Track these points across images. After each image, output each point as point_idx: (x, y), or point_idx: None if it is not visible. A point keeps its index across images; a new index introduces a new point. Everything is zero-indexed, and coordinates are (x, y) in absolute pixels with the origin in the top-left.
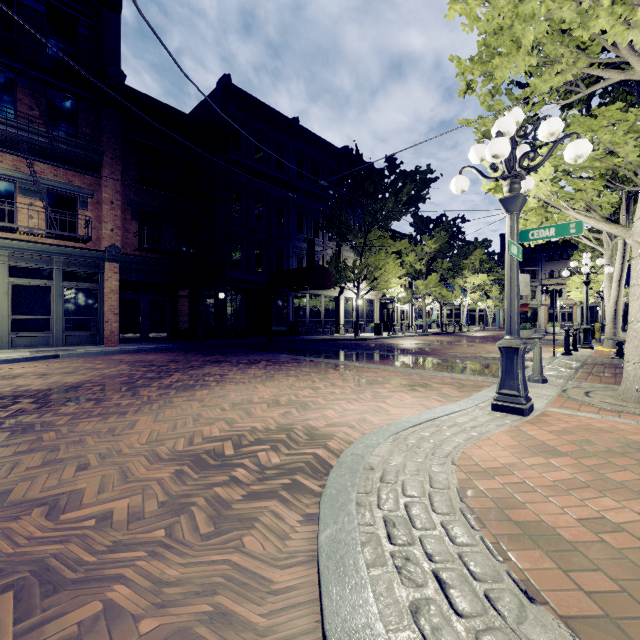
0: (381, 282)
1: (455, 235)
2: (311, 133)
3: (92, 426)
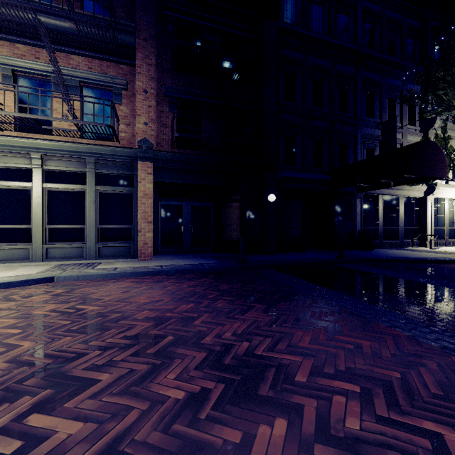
0: None
1: None
2: None
3: None
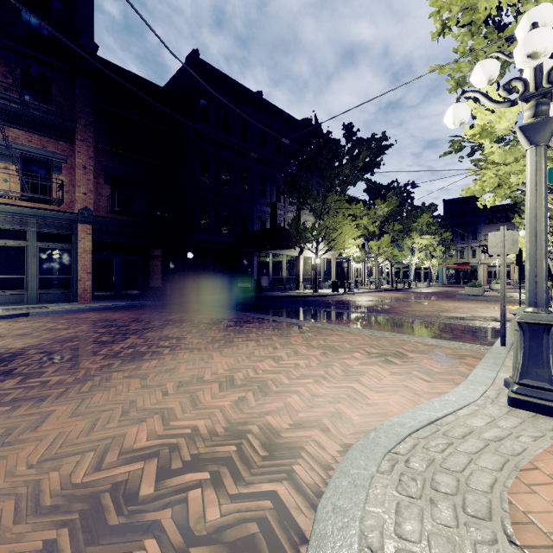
0: (338, 243)
1: (405, 200)
2: (273, 106)
3: None
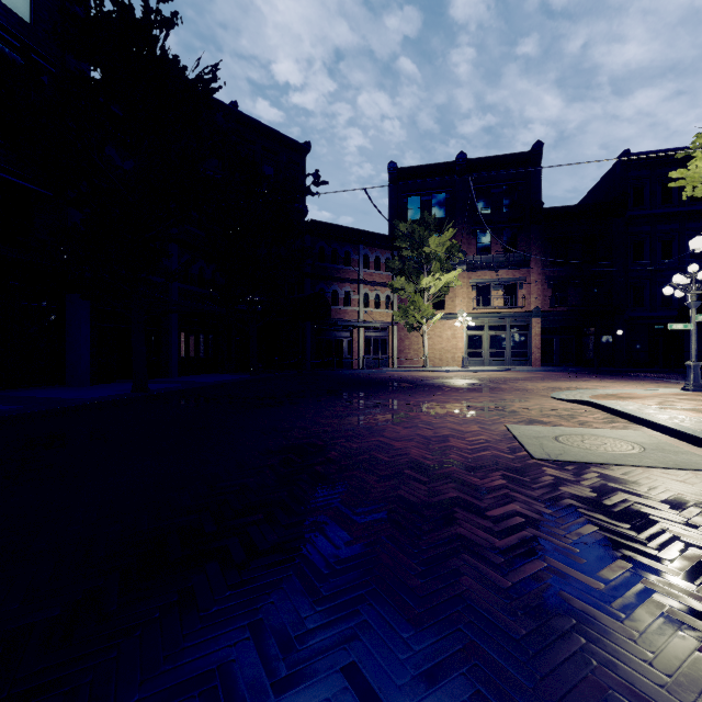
0: None
1: None
2: None
3: (529, 383)
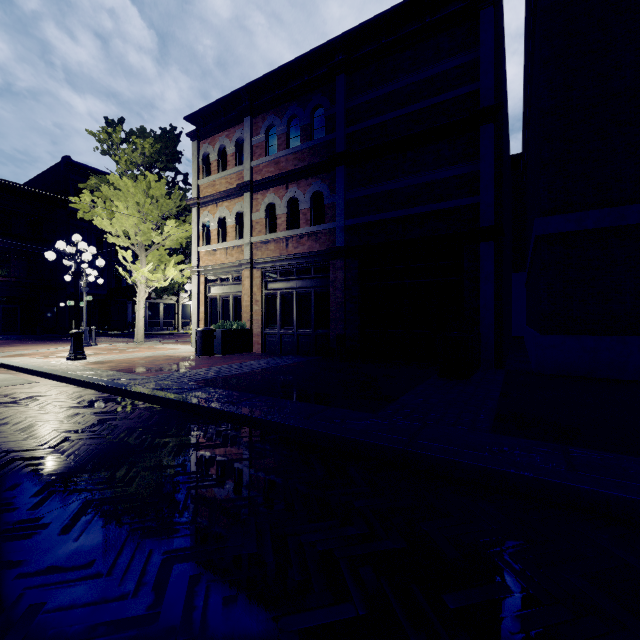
0: None
1: None
2: None
3: None
